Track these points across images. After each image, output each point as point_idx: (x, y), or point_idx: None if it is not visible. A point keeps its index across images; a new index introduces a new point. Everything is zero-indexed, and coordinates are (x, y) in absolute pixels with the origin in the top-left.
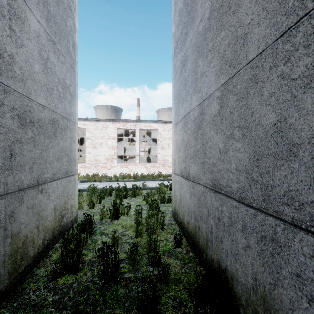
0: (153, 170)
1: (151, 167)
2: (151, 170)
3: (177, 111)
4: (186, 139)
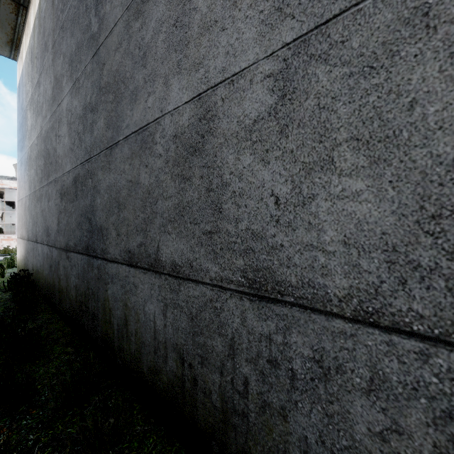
0: (9, 243)
1: (5, 240)
2: (5, 243)
3: (19, 192)
4: (22, 214)
